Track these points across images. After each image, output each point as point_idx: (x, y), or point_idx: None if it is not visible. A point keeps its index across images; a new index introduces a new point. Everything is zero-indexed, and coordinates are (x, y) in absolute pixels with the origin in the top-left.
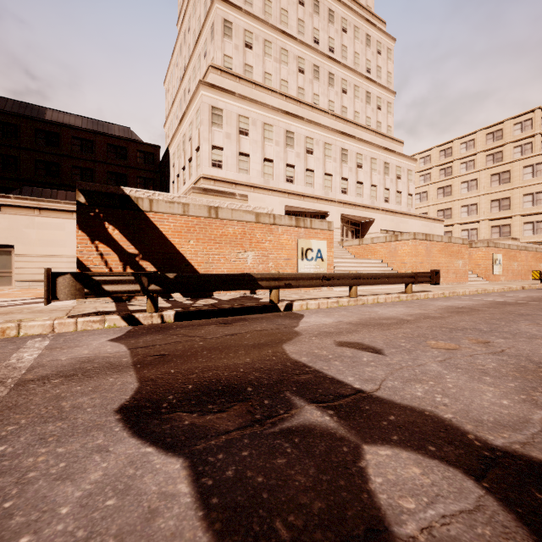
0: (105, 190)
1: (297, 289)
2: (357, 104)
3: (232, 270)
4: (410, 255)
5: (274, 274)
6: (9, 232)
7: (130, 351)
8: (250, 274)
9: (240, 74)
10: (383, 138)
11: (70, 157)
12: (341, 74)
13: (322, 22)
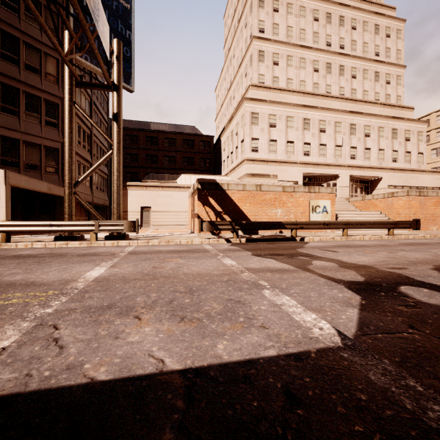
0: (208, 181)
1: (309, 231)
2: (366, 84)
3: (269, 219)
4: (404, 208)
5: (294, 222)
6: (149, 200)
7: (240, 248)
8: (280, 222)
9: (270, 86)
10: (391, 108)
11: (163, 151)
12: (351, 64)
13: (333, 28)
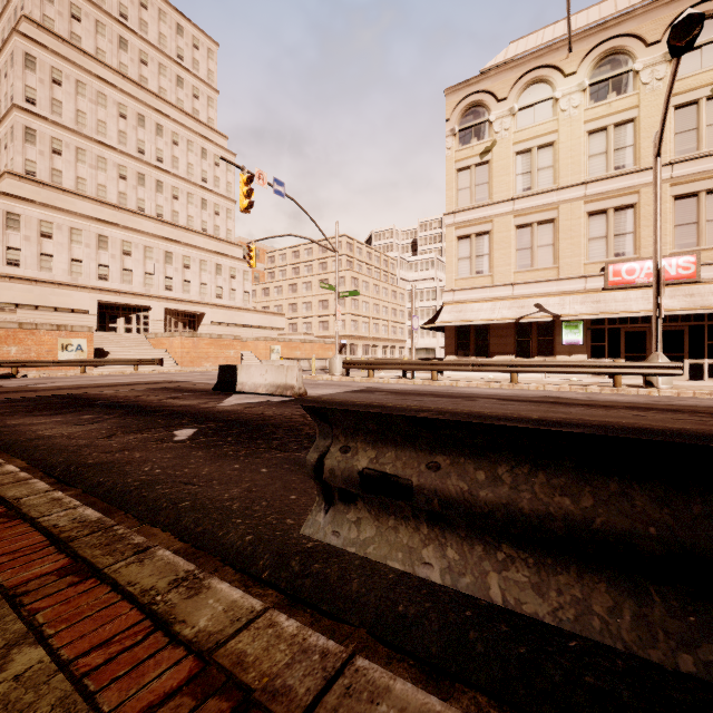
0: None
1: (59, 369)
2: (192, 209)
3: None
4: (179, 347)
5: (14, 360)
6: None
7: None
8: None
9: (45, 181)
10: (219, 241)
11: None
12: (172, 182)
13: (149, 135)
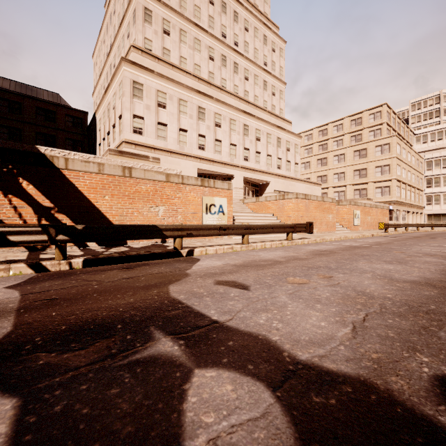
0: (19, 147)
1: (202, 237)
2: (257, 90)
3: (145, 222)
4: (293, 210)
5: (178, 225)
6: None
7: (22, 296)
8: (155, 226)
9: (159, 56)
10: (276, 118)
11: None
12: (244, 65)
13: (228, 20)
